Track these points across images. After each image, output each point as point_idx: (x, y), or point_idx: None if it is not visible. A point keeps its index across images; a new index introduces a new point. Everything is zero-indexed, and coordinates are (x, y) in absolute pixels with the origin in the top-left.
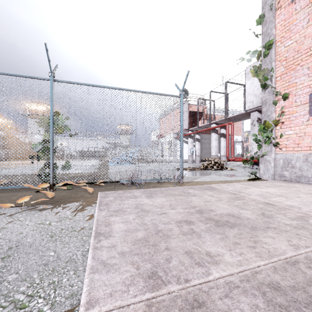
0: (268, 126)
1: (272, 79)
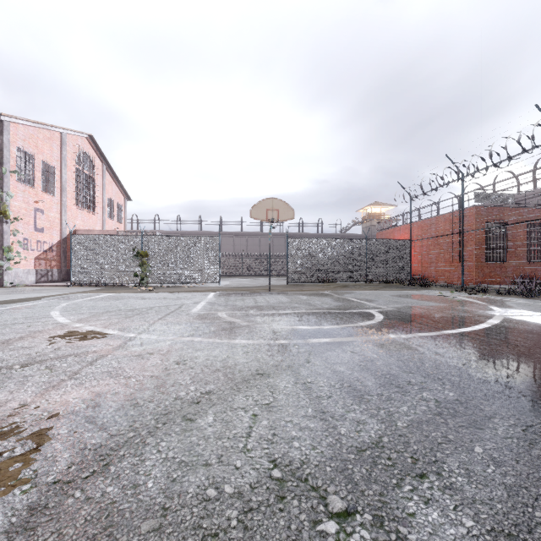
0: (12, 251)
1: (11, 220)
